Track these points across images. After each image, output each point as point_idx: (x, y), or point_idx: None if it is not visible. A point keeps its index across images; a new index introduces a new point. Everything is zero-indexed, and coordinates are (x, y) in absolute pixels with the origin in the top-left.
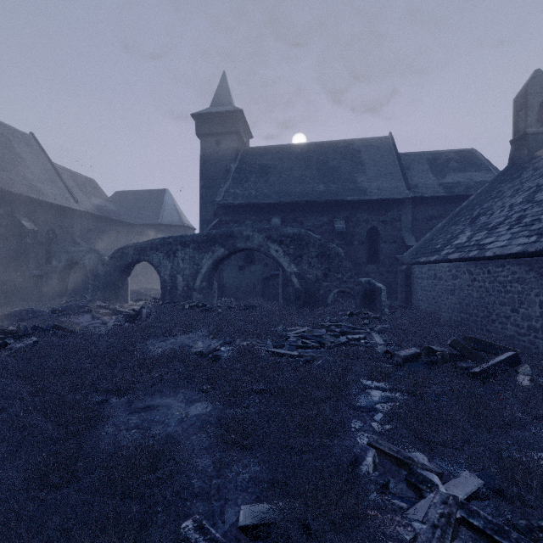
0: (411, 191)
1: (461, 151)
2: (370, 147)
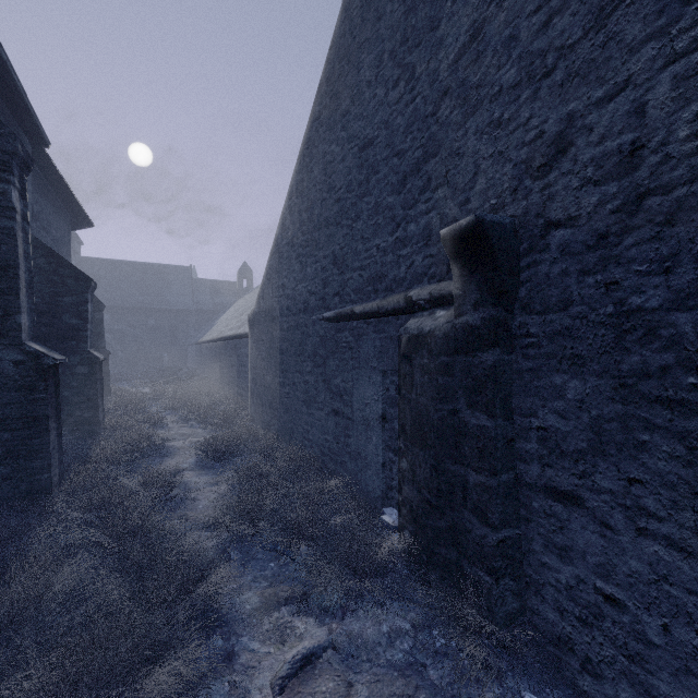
0: (196, 305)
1: (231, 282)
2: (177, 272)
